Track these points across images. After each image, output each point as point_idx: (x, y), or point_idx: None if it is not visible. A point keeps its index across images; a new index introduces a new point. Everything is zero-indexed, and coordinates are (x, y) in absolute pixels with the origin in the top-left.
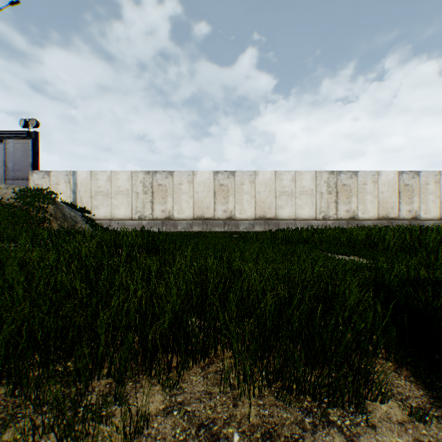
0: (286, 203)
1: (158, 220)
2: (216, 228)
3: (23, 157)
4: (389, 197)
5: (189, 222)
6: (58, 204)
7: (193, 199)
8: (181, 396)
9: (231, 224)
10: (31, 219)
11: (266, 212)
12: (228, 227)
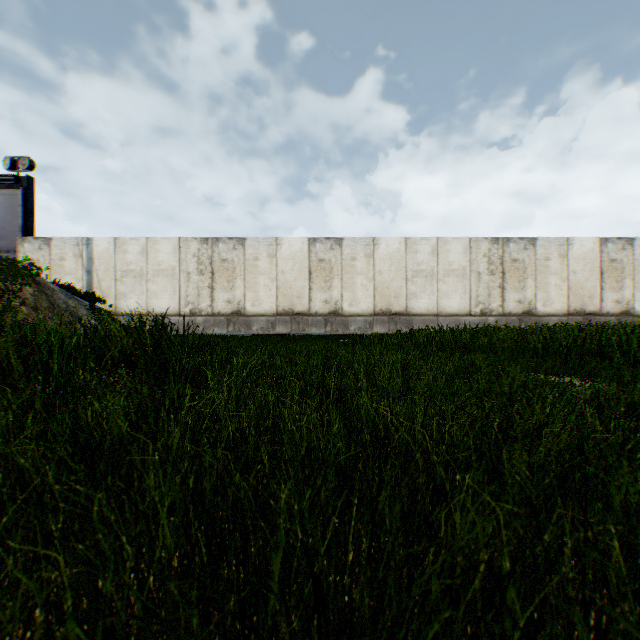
0: (423, 289)
1: (221, 316)
2: (313, 328)
3: (8, 217)
4: (585, 280)
5: (270, 318)
6: (44, 285)
7: (277, 282)
8: None
9: (335, 323)
10: None
11: (391, 303)
12: (331, 327)
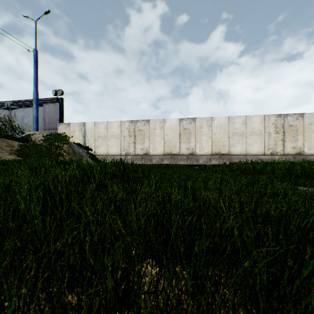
0: (237, 142)
1: (139, 156)
2: (181, 161)
3: (54, 115)
4: None
5: (161, 157)
6: (70, 144)
7: (164, 140)
8: None
9: (192, 159)
10: (51, 154)
11: (220, 149)
12: (190, 161)
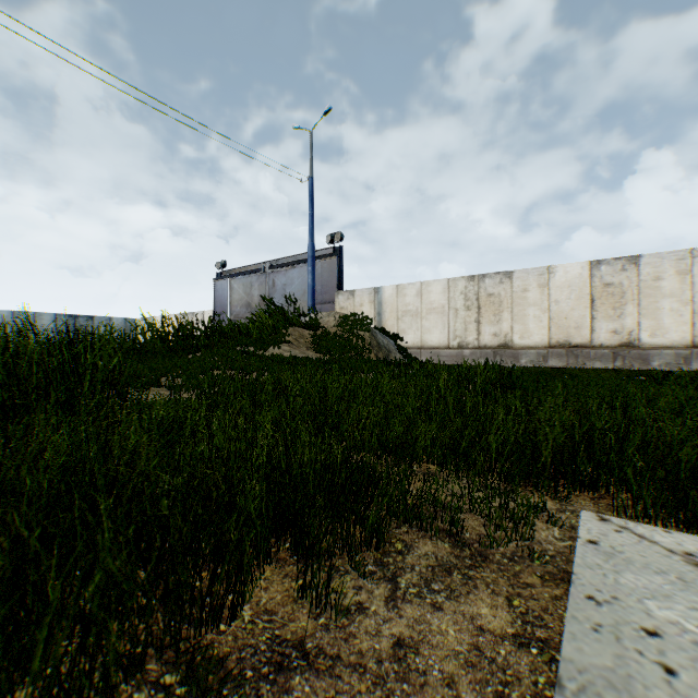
0: None
1: (487, 349)
2: (595, 362)
3: (328, 278)
4: None
5: (540, 351)
6: (371, 330)
7: (548, 313)
8: (571, 507)
9: (628, 356)
10: (353, 348)
11: None
12: (621, 362)
